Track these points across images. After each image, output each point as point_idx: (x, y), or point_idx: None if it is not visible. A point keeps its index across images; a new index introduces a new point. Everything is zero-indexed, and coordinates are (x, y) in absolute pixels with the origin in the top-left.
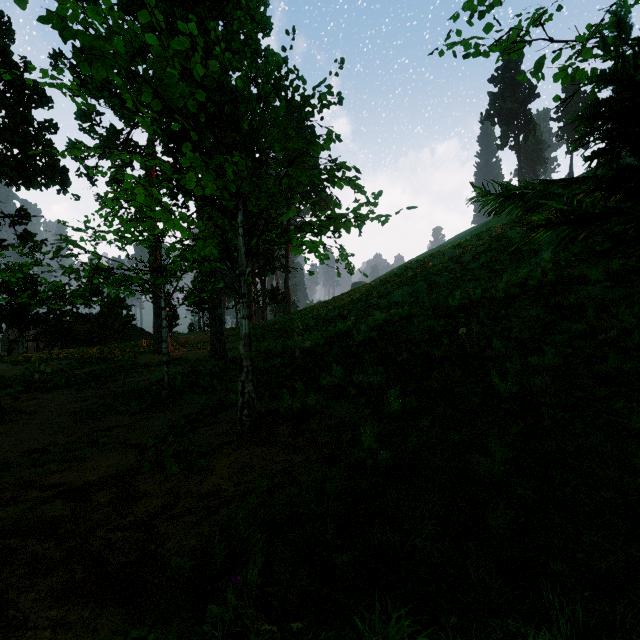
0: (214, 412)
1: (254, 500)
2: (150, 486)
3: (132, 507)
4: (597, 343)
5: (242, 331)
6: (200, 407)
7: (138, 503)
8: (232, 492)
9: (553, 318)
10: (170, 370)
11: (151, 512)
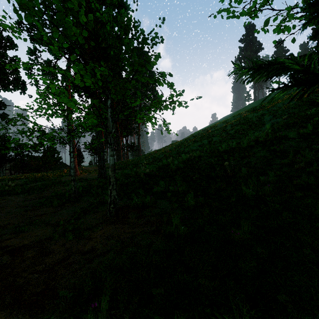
0: (97, 206)
1: (112, 255)
2: (57, 247)
3: (45, 259)
4: (294, 169)
5: (110, 163)
6: (90, 203)
7: (48, 257)
8: (101, 250)
9: (272, 157)
10: (75, 184)
11: (55, 262)
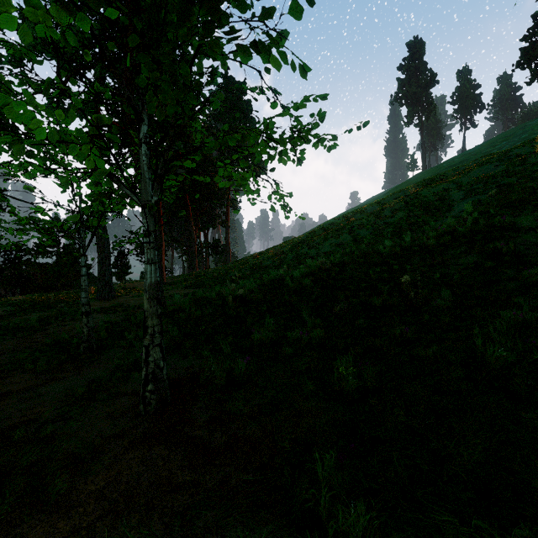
0: (127, 374)
1: None
2: None
3: None
4: None
5: (146, 280)
6: (114, 367)
7: None
8: None
9: (493, 265)
10: (90, 321)
11: None
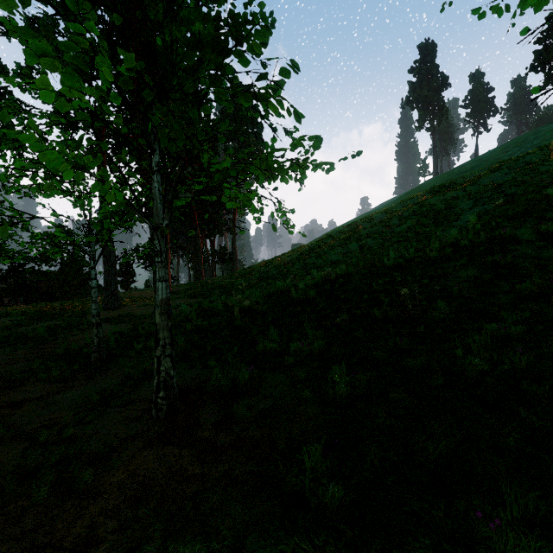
0: (138, 383)
1: None
2: (0, 524)
3: None
4: (551, 306)
5: (158, 296)
6: (125, 376)
7: None
8: (108, 547)
9: (491, 278)
10: (100, 332)
11: None
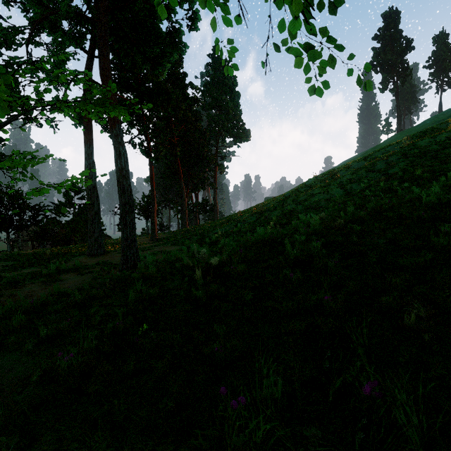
0: None
1: None
2: None
3: None
4: None
5: None
6: None
7: None
8: None
9: None
10: None
11: None
